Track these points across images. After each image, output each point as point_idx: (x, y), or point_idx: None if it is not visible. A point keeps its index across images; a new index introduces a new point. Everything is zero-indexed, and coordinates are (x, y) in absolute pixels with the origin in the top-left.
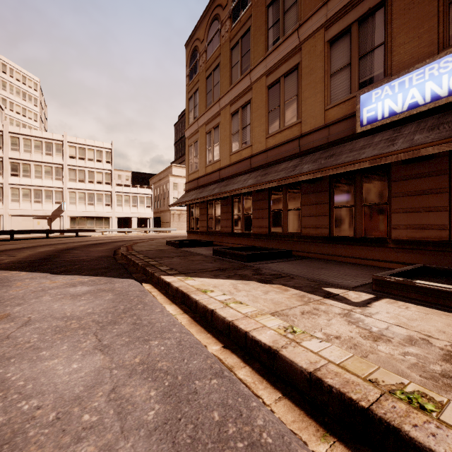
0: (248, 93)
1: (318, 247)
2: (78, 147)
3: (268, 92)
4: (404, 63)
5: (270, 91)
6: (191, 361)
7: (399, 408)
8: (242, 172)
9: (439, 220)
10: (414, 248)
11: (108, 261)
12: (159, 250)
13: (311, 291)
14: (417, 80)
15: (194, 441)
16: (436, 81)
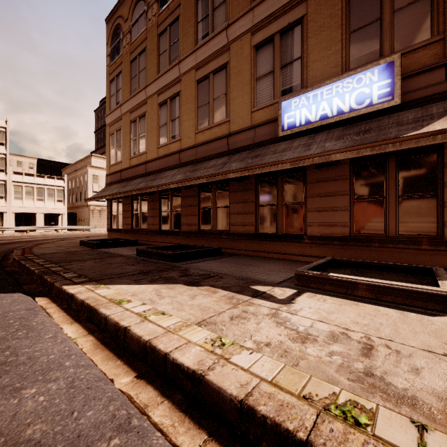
0: (177, 85)
1: (245, 244)
2: None
3: (197, 87)
4: (317, 78)
5: (199, 86)
6: (85, 412)
7: (337, 431)
8: (171, 167)
9: (343, 218)
10: (324, 243)
11: None
12: (69, 252)
13: (239, 291)
14: (326, 95)
15: None
16: (340, 98)
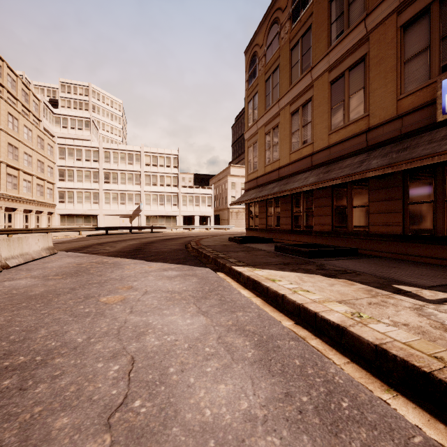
0: (309, 91)
1: (388, 246)
2: (152, 155)
3: (330, 88)
4: None
5: (333, 86)
6: (271, 328)
7: None
8: (302, 170)
9: None
10: None
11: (184, 253)
12: (224, 245)
13: (379, 287)
14: None
15: (283, 372)
16: None
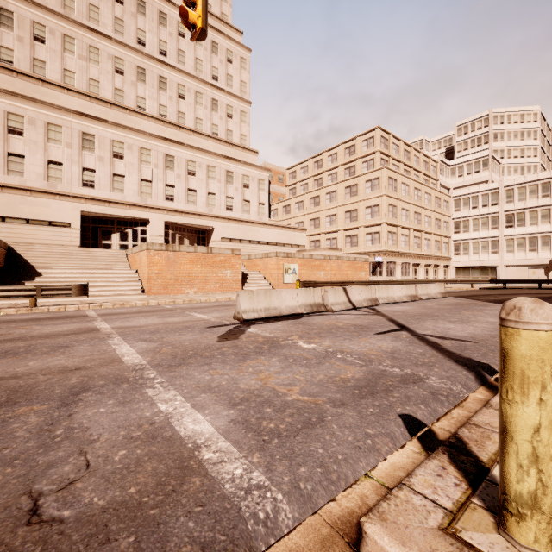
0: None
1: None
2: None
3: None
4: None
5: None
6: None
7: None
8: None
9: None
10: None
11: None
12: None
13: None
14: None
15: None
16: None
